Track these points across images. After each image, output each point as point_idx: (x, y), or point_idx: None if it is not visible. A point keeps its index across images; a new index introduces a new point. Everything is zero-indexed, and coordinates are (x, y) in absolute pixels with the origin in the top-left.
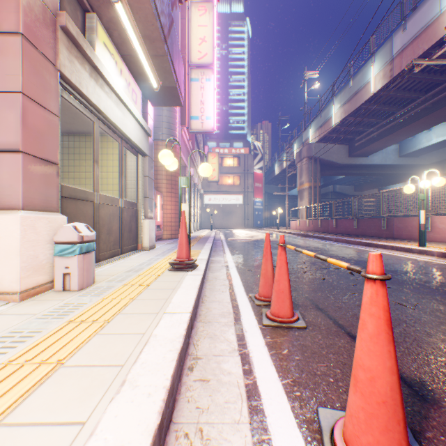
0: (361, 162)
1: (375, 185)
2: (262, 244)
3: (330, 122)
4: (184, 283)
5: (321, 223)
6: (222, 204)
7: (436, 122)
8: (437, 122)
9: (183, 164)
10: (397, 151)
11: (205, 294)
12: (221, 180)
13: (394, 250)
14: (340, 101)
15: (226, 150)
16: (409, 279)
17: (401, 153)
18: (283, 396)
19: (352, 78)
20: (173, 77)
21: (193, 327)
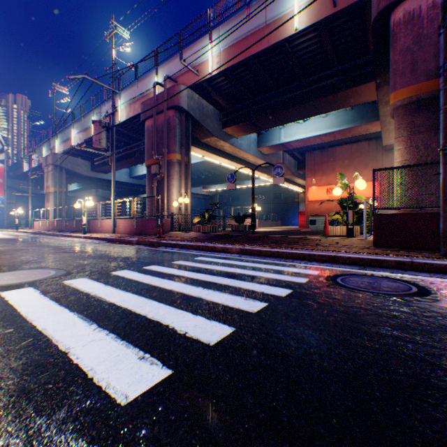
0: (103, 177)
1: (130, 193)
2: None
3: (72, 142)
4: None
5: (58, 223)
6: None
7: (137, 163)
8: (138, 163)
9: None
10: (129, 173)
11: None
12: None
13: (74, 237)
14: (78, 129)
15: None
16: (38, 245)
17: (131, 175)
18: None
19: (84, 117)
20: None
21: None
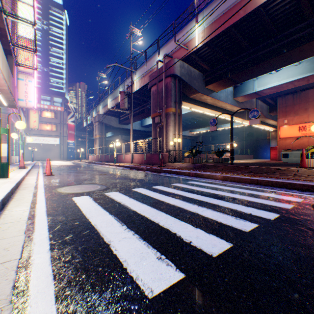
0: (125, 127)
1: (141, 137)
2: (62, 166)
3: (108, 107)
4: (25, 170)
5: (101, 156)
6: (43, 143)
7: (145, 117)
8: (146, 117)
9: (12, 122)
10: (141, 124)
11: (31, 173)
12: (42, 127)
13: (109, 165)
14: (111, 98)
15: (46, 106)
16: (91, 169)
17: (142, 125)
18: (43, 175)
19: (115, 90)
20: (15, 104)
21: (28, 174)
